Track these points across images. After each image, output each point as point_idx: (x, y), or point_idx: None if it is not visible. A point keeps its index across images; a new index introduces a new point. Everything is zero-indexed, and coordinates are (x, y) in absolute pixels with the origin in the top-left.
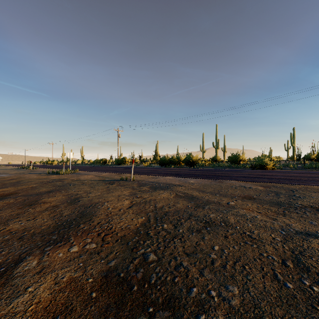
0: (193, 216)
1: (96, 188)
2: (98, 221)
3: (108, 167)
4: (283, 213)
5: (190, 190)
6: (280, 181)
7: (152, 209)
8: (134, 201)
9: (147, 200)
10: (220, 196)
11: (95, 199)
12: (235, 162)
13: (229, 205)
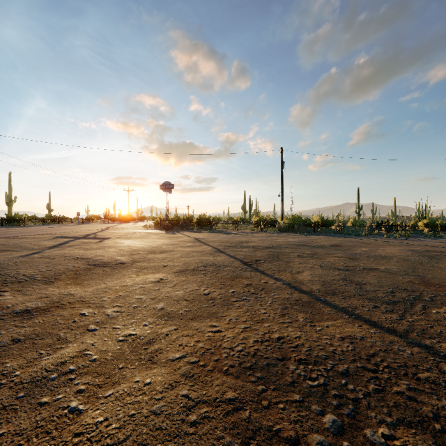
0: None
1: None
2: None
3: None
4: None
5: None
6: None
7: None
8: None
9: None
10: None
11: None
12: None
13: None
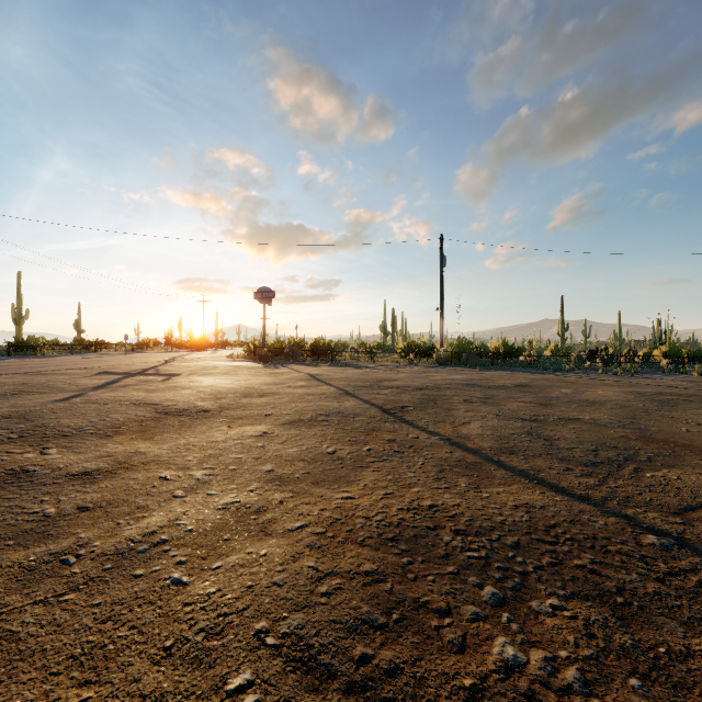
0: None
1: None
2: None
3: None
4: None
5: None
6: None
7: None
8: None
9: None
10: None
11: None
12: None
13: None
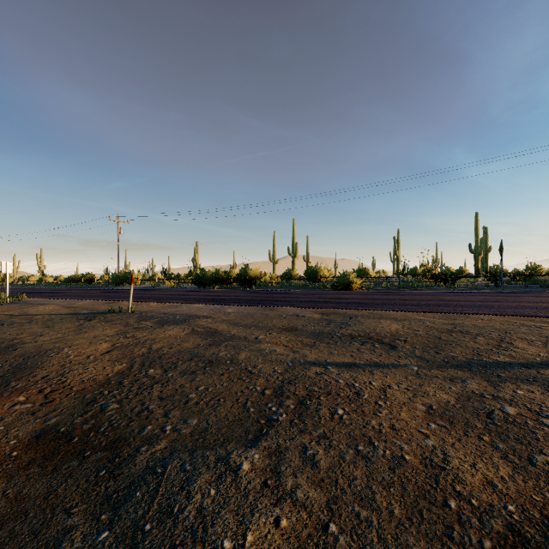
0: (198, 356)
1: (56, 327)
2: (44, 375)
3: (95, 289)
4: (313, 345)
5: (218, 323)
6: (347, 305)
7: (144, 352)
8: (119, 343)
9: (141, 341)
10: (254, 329)
11: (48, 344)
12: (313, 280)
13: (256, 339)
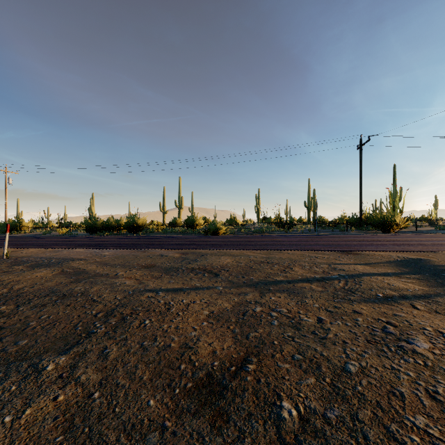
0: (55, 292)
1: None
2: None
3: None
4: (160, 277)
5: (90, 264)
6: (204, 247)
7: (3, 293)
8: None
9: (5, 283)
10: (119, 268)
11: None
12: (191, 227)
13: (116, 275)
